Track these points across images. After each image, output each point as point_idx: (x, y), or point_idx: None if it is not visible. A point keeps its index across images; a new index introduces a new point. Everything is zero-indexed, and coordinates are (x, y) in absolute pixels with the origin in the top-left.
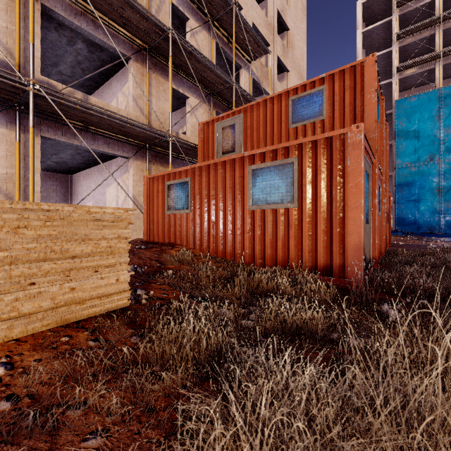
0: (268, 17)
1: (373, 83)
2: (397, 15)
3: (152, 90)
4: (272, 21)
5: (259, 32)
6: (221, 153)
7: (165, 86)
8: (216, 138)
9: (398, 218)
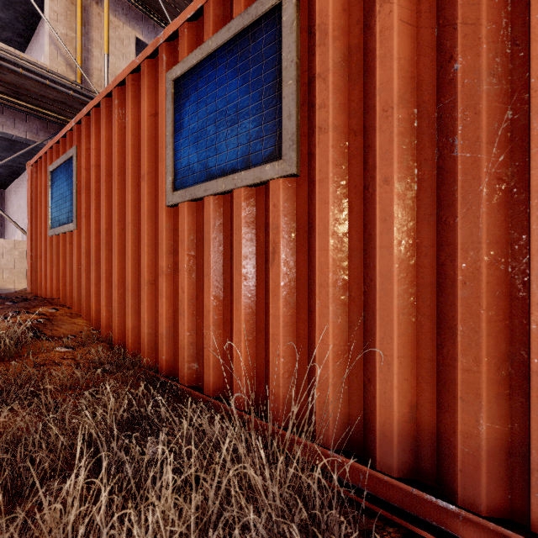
0: None
1: None
2: None
3: (94, 33)
4: None
5: None
6: None
7: (122, 32)
8: None
9: None
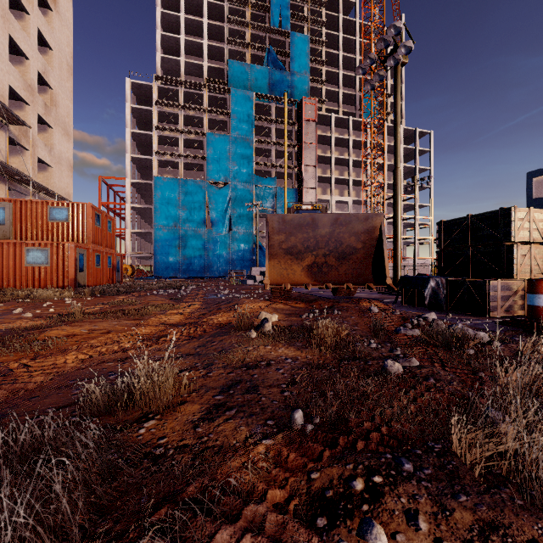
0: (27, 78)
1: (90, 214)
2: (157, 110)
3: None
4: (32, 83)
5: (17, 93)
6: None
7: None
8: None
9: (156, 266)
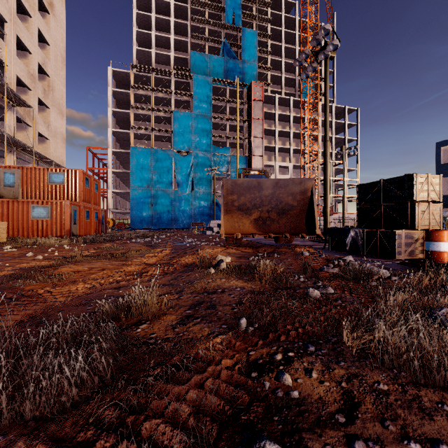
0: (30, 68)
1: (81, 178)
2: (133, 92)
3: None
4: (34, 72)
5: (23, 81)
6: (4, 186)
7: None
8: None
9: (132, 220)
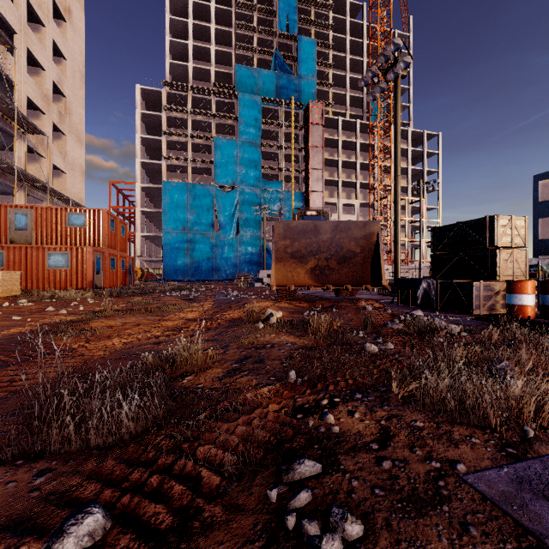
0: (43, 88)
1: (106, 220)
2: (166, 115)
3: None
4: (48, 93)
5: (35, 103)
6: (14, 229)
7: None
8: (9, 218)
9: (165, 269)
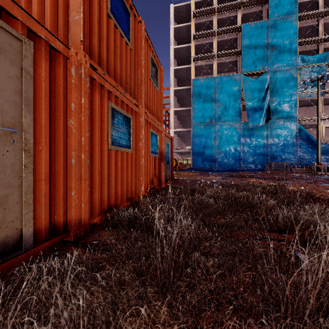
0: None
1: None
2: (194, 22)
3: None
4: None
5: None
6: None
7: None
8: None
9: (194, 160)
